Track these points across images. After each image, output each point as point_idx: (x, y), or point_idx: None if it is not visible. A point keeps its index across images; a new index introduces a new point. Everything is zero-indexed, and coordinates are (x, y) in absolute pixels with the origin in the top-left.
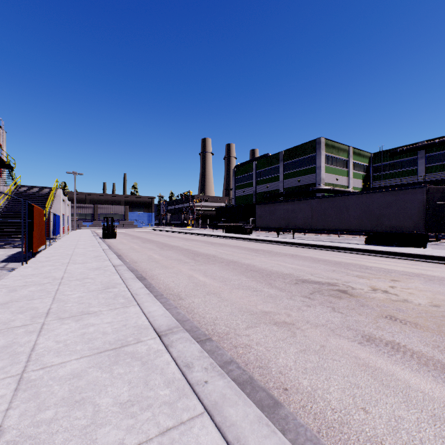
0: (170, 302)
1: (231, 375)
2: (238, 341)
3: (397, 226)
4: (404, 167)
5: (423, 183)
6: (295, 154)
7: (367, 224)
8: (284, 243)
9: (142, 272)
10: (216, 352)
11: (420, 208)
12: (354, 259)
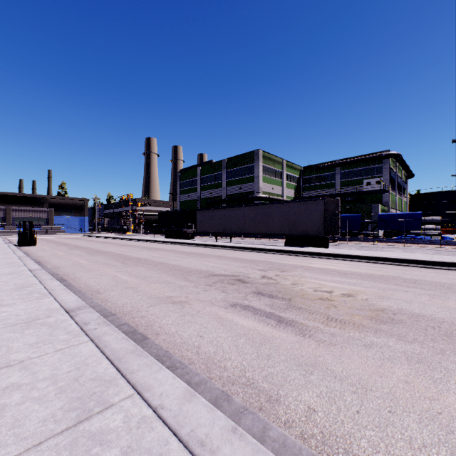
0: (86, 295)
1: (121, 330)
2: (138, 315)
3: (306, 230)
4: (326, 181)
5: (338, 194)
6: (237, 162)
7: (286, 229)
8: (218, 246)
9: (63, 276)
10: (115, 321)
11: (321, 216)
12: (267, 257)
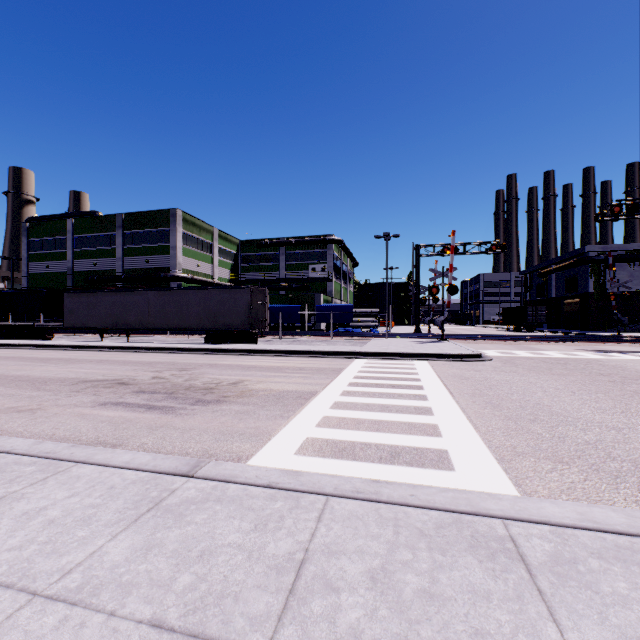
0: None
1: None
2: None
3: (230, 324)
4: (269, 262)
5: (282, 280)
6: (142, 222)
7: (206, 322)
8: (103, 347)
9: None
10: None
11: (246, 307)
12: (173, 358)
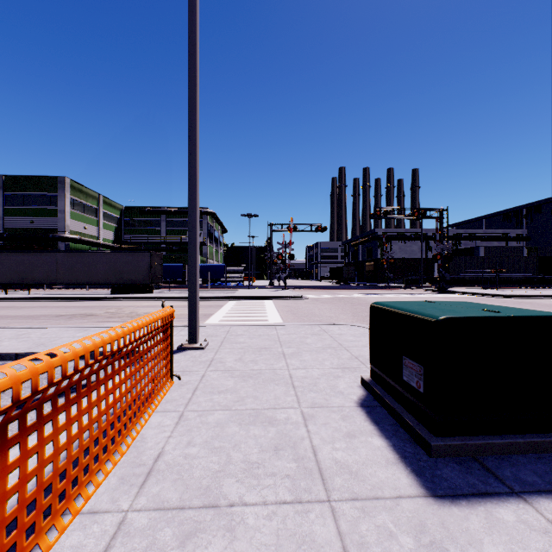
0: None
1: None
2: None
3: (134, 279)
4: (151, 226)
5: (164, 243)
6: (26, 185)
7: (113, 278)
8: (24, 299)
9: None
10: None
11: (147, 267)
12: (99, 303)
